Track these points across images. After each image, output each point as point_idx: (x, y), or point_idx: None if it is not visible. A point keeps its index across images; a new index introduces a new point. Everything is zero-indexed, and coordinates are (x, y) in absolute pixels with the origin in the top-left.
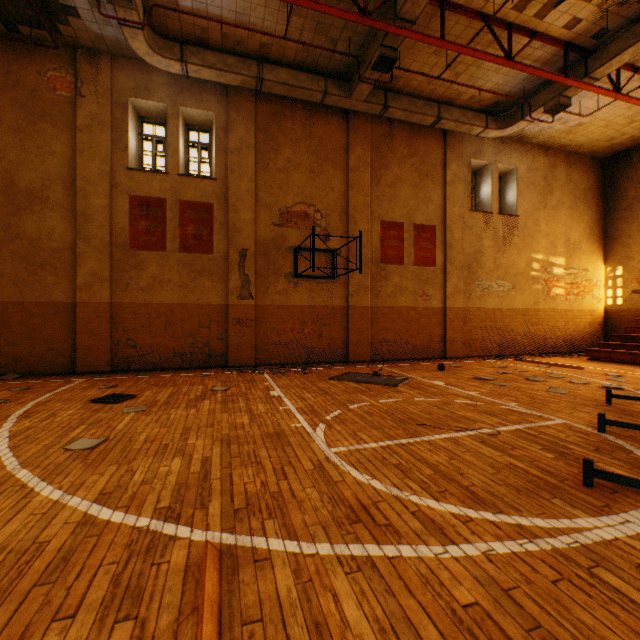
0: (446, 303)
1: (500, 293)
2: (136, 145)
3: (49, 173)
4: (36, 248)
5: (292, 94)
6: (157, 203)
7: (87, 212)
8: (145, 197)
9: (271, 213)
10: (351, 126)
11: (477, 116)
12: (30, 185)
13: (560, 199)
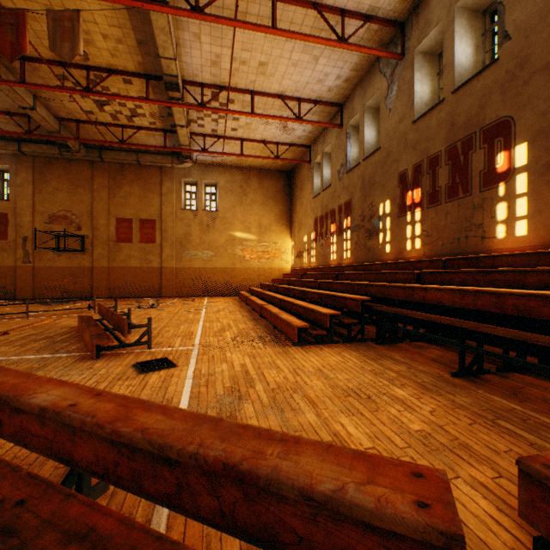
0: (162, 264)
1: (205, 258)
2: None
3: None
4: None
5: (45, 155)
6: None
7: None
8: None
9: (44, 217)
10: (95, 166)
11: (166, 158)
12: None
13: (254, 199)
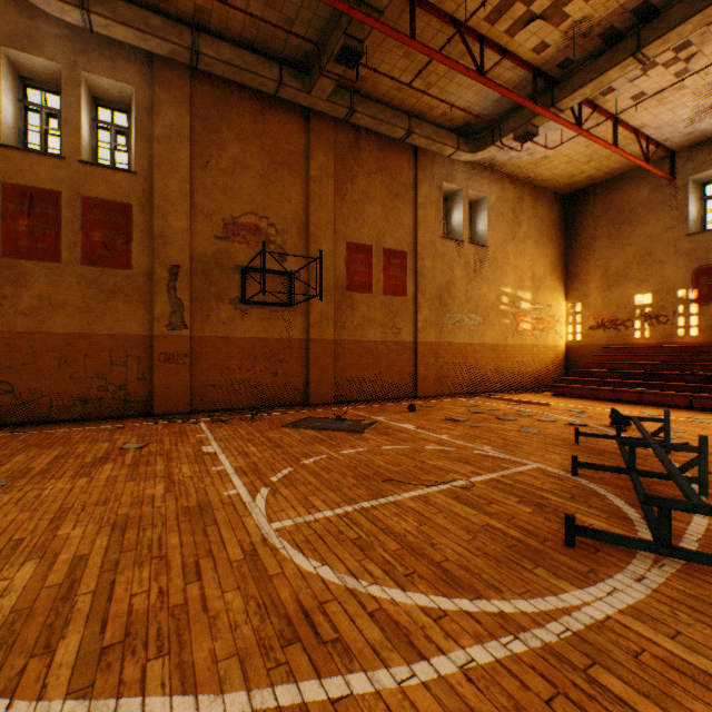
0: (417, 337)
1: (471, 327)
2: (14, 115)
3: None
4: None
5: (239, 78)
6: (47, 197)
7: None
8: (27, 187)
9: (212, 223)
10: (312, 129)
11: (449, 135)
12: None
13: (527, 232)
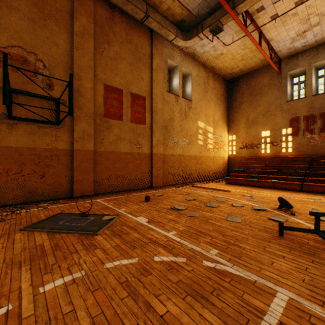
0: (153, 150)
1: (183, 145)
2: None
3: None
4: None
5: None
6: None
7: None
8: None
9: None
10: None
11: (172, 26)
12: None
13: (211, 96)
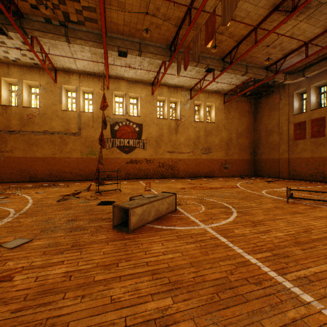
0: None
1: None
2: (298, 105)
3: (273, 124)
4: (271, 144)
5: None
6: (302, 123)
7: (281, 132)
8: (298, 122)
9: None
10: None
11: None
12: (270, 128)
13: None
